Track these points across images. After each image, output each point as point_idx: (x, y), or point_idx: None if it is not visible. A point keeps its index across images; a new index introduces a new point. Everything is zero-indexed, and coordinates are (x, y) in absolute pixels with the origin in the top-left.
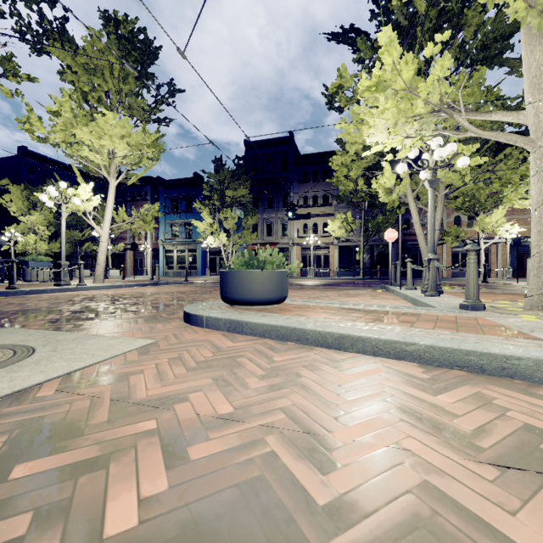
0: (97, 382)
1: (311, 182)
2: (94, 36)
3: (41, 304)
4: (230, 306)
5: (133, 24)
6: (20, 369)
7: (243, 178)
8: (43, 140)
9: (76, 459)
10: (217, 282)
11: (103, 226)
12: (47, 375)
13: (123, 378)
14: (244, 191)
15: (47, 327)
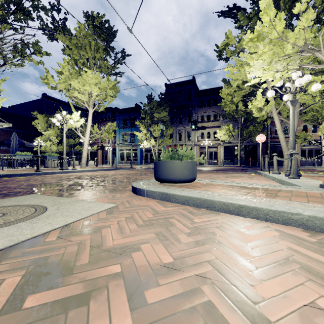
0: (81, 232)
1: (206, 107)
2: (81, 27)
3: (52, 180)
4: (160, 183)
5: (102, 18)
6: (38, 221)
7: (164, 106)
8: (54, 88)
9: (67, 294)
10: (149, 168)
11: (86, 135)
12: (53, 226)
13: (97, 230)
14: (165, 113)
15: (55, 194)
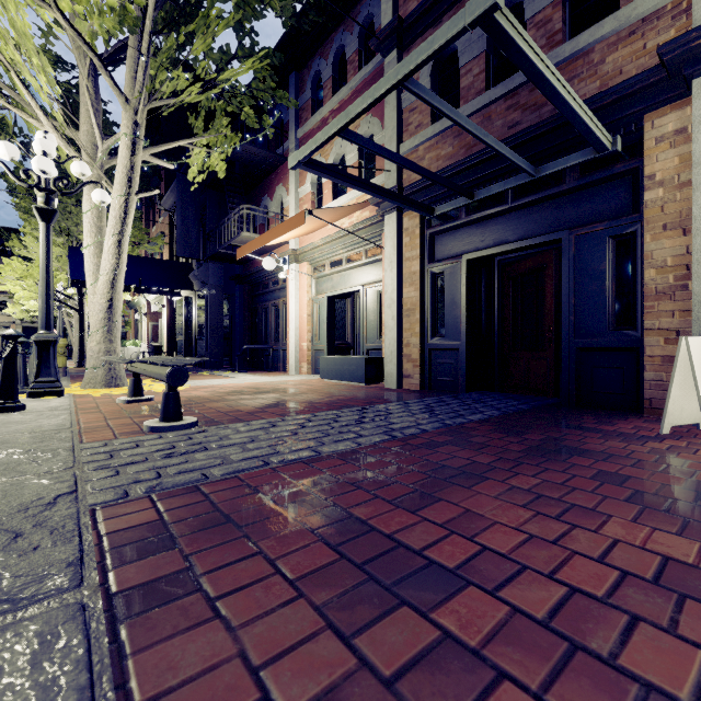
0: None
1: None
2: None
3: None
4: None
5: None
6: None
7: None
8: None
9: None
10: None
11: None
12: None
13: None
14: None
15: None
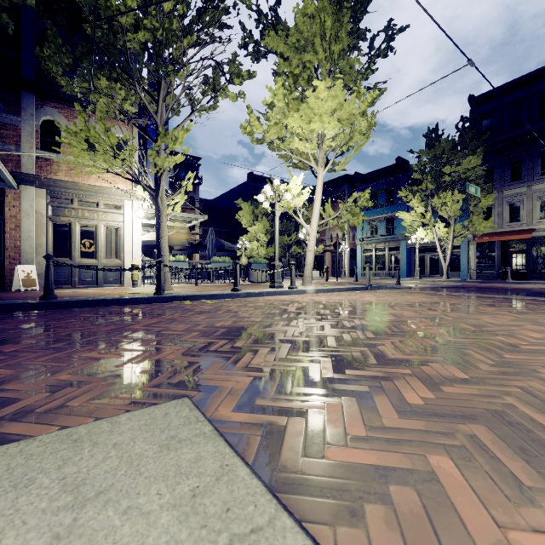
0: None
1: None
2: None
3: (255, 315)
4: None
5: None
6: None
7: (470, 145)
8: (260, 141)
9: None
10: (442, 287)
11: (311, 223)
12: None
13: None
14: (473, 162)
15: (249, 415)
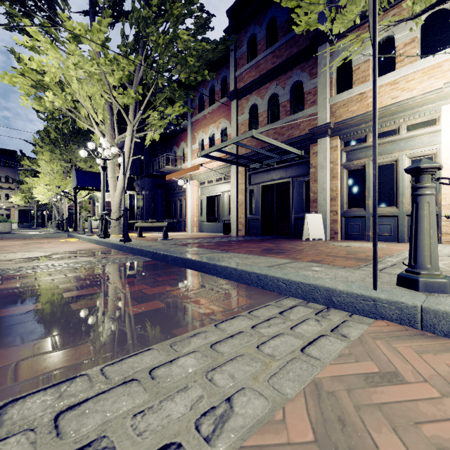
0: None
1: None
2: None
3: None
4: None
5: None
6: None
7: None
8: None
9: None
10: None
11: None
12: None
13: None
14: None
15: None
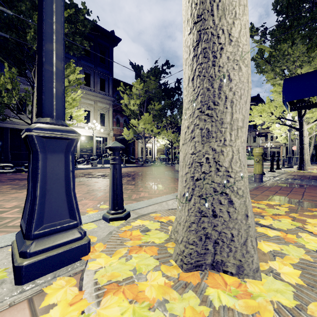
0: None
1: None
2: None
3: None
4: None
5: None
6: None
7: None
8: None
9: None
10: None
11: None
12: None
13: None
14: None
15: None
